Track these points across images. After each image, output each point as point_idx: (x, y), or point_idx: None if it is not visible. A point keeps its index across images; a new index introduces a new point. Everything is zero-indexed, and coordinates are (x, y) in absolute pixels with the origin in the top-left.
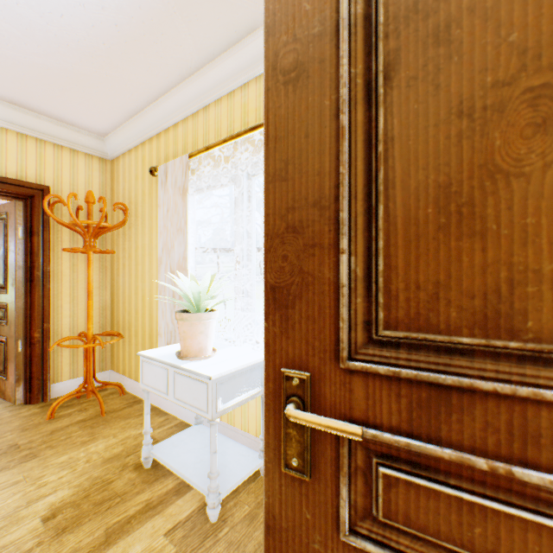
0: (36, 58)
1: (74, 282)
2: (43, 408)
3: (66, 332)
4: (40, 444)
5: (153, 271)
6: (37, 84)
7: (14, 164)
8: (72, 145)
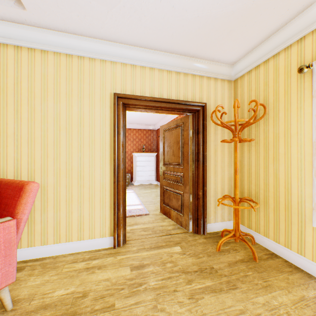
0: (229, 7)
1: (215, 161)
2: (206, 239)
3: (211, 193)
4: (229, 274)
5: (290, 154)
6: (215, 33)
7: (190, 93)
8: (215, 75)
